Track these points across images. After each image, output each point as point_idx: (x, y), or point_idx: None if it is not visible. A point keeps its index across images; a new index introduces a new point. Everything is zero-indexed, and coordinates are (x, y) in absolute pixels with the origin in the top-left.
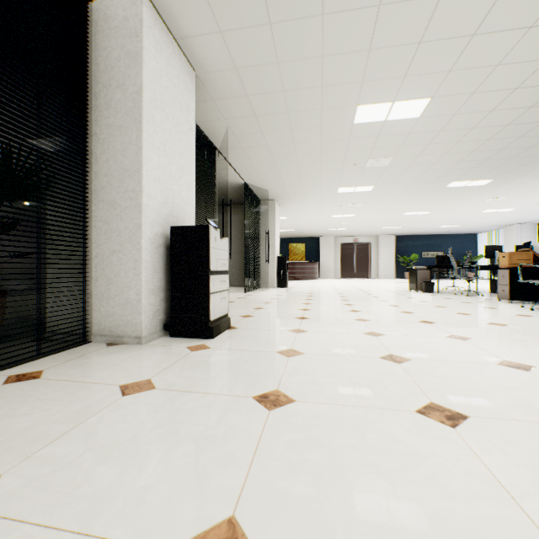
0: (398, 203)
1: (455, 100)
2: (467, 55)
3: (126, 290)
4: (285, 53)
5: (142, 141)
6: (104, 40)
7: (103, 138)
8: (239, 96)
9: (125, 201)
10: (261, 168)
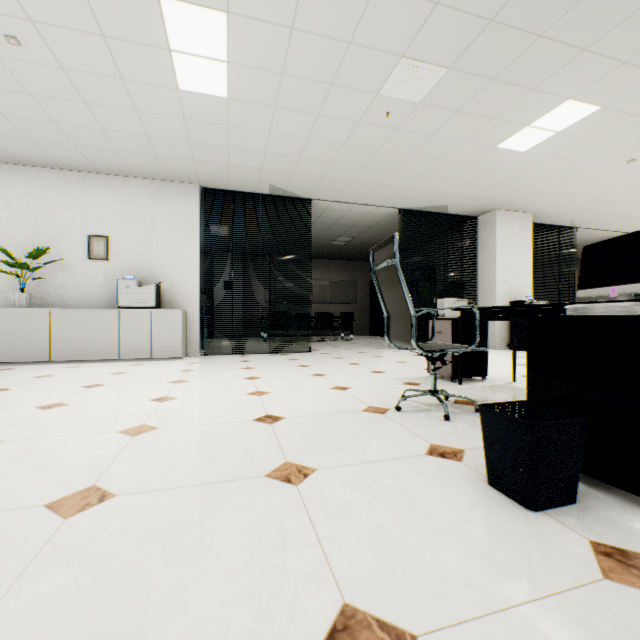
0: None
1: None
2: None
3: (490, 328)
4: (580, 194)
5: (495, 269)
6: (482, 231)
7: (481, 269)
8: (566, 210)
9: (489, 293)
10: (635, 223)
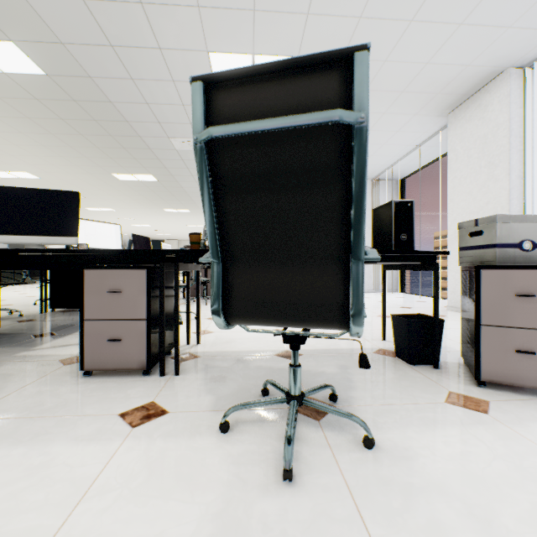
0: (162, 219)
1: (45, 174)
2: (2, 160)
3: None
4: None
5: None
6: None
7: None
8: None
9: None
10: None
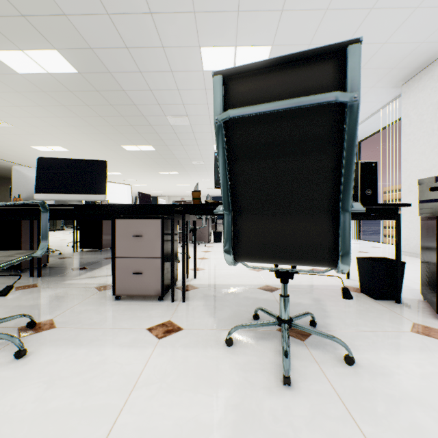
0: (157, 180)
1: (73, 147)
2: (44, 137)
3: None
4: None
5: None
6: None
7: None
8: None
9: None
10: (30, 163)
